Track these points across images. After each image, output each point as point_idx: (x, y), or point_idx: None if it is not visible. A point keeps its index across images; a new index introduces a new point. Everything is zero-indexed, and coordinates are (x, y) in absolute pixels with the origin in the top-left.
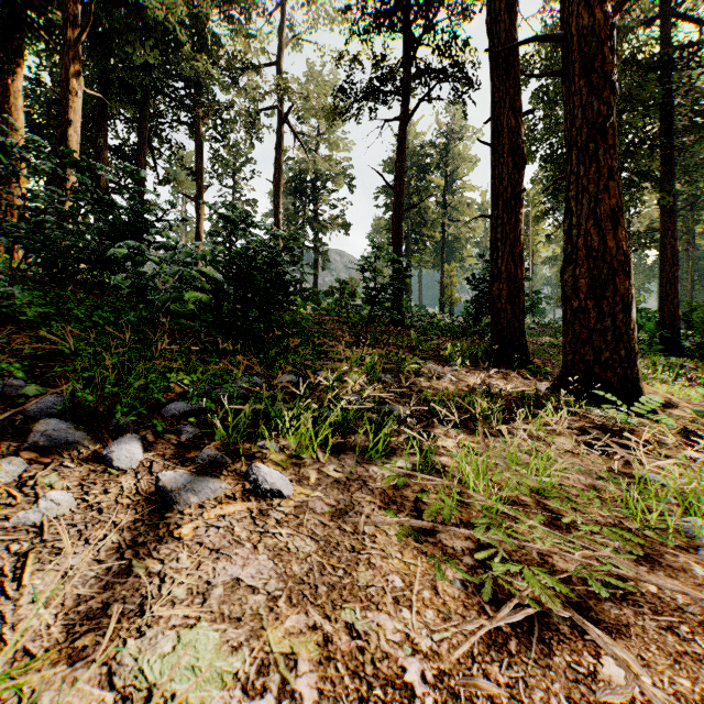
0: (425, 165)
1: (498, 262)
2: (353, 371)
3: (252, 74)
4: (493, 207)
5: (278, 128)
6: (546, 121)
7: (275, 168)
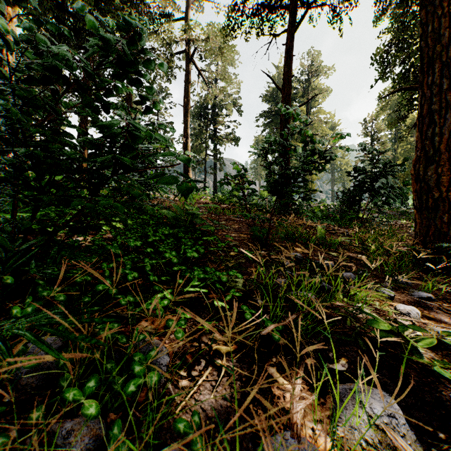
0: (293, 94)
1: (434, 139)
2: (275, 355)
3: (168, 26)
4: (423, 73)
5: (187, 66)
6: (398, 46)
7: (185, 96)
